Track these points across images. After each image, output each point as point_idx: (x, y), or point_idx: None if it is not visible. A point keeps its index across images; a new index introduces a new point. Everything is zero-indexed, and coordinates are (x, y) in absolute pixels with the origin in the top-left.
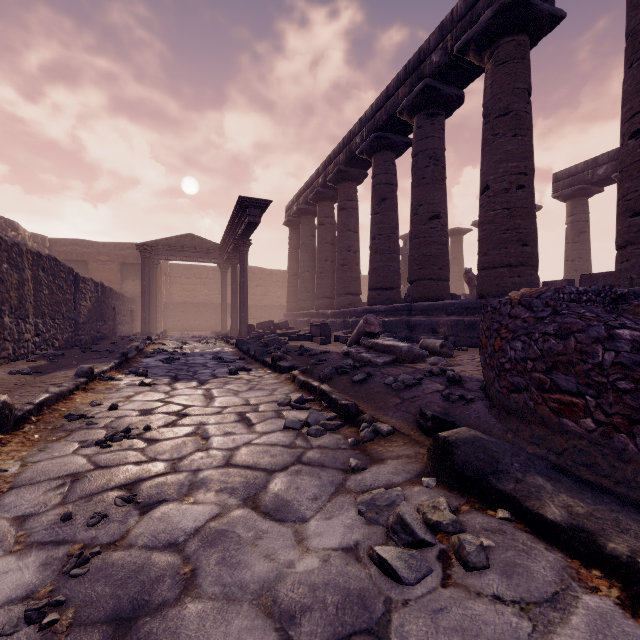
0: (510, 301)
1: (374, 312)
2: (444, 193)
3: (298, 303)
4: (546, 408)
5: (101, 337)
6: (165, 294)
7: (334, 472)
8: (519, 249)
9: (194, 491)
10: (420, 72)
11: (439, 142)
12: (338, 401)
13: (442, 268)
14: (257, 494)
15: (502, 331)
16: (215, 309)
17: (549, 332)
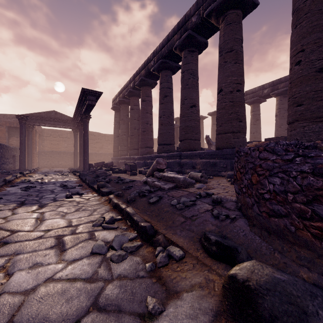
0: (257, 148)
1: (161, 157)
2: (198, 93)
3: (119, 152)
4: (307, 233)
5: None
6: (39, 146)
7: (130, 322)
8: (238, 123)
9: None
10: (186, 27)
11: (195, 66)
12: (138, 223)
13: (197, 133)
14: None
15: (258, 169)
16: (71, 155)
17: (306, 171)
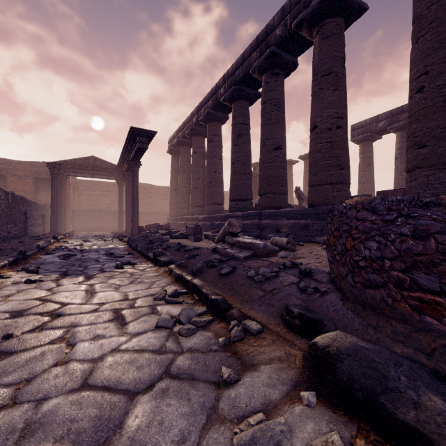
0: (355, 206)
1: (234, 217)
2: (284, 131)
3: (178, 210)
4: (406, 305)
5: (12, 237)
6: (74, 203)
7: (205, 388)
8: (338, 172)
9: (25, 441)
10: (267, 42)
11: (280, 94)
12: (208, 296)
13: (283, 185)
14: (109, 439)
15: (353, 232)
16: (114, 214)
17: (405, 233)
